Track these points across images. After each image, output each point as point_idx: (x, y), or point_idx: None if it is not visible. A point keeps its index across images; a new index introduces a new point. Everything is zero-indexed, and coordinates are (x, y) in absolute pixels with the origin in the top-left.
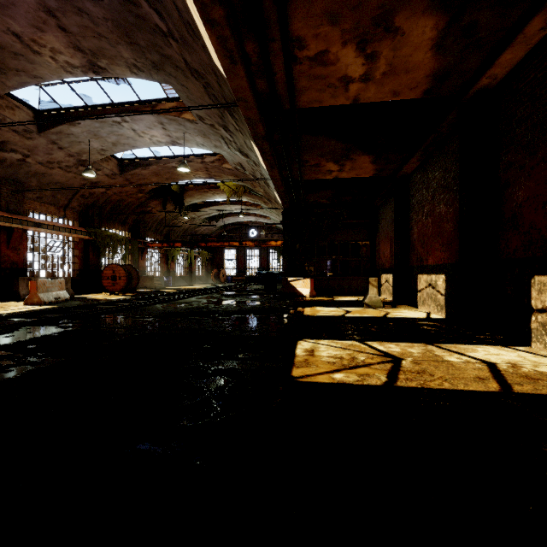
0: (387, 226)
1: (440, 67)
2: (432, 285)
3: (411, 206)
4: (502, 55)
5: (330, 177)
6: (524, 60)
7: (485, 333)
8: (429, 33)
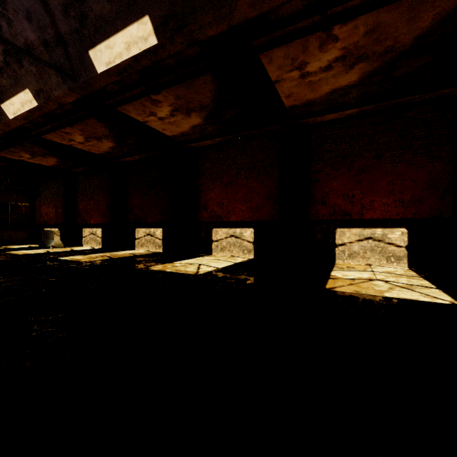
0: (52, 196)
1: (110, 151)
2: (93, 234)
3: (77, 190)
4: (129, 158)
5: (17, 158)
6: (134, 161)
7: (121, 249)
8: (110, 145)
